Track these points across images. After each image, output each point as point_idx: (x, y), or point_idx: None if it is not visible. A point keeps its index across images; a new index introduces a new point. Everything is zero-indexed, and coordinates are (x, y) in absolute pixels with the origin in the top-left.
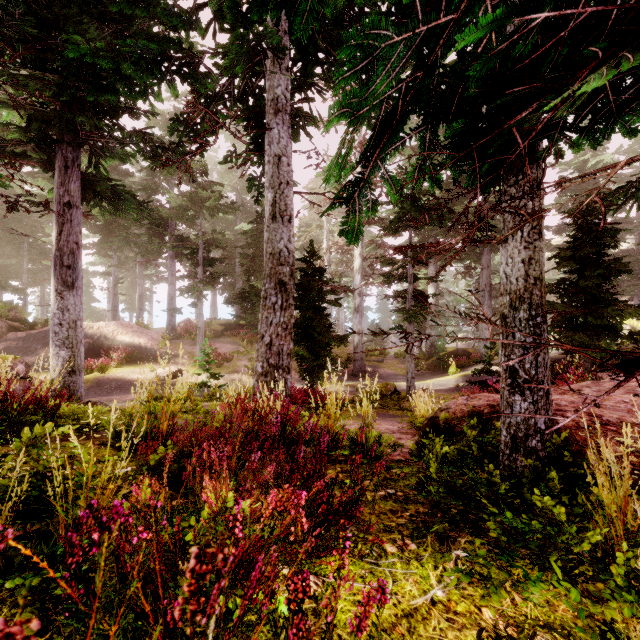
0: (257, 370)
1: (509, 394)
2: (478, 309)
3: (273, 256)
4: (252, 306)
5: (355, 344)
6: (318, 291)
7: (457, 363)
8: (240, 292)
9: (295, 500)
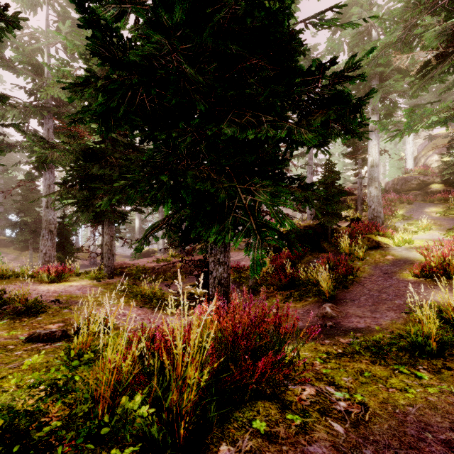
0: (39, 263)
1: (101, 259)
2: (89, 248)
3: (47, 221)
4: (21, 230)
5: (92, 249)
6: (67, 231)
7: (148, 255)
8: (11, 222)
9: (62, 265)
